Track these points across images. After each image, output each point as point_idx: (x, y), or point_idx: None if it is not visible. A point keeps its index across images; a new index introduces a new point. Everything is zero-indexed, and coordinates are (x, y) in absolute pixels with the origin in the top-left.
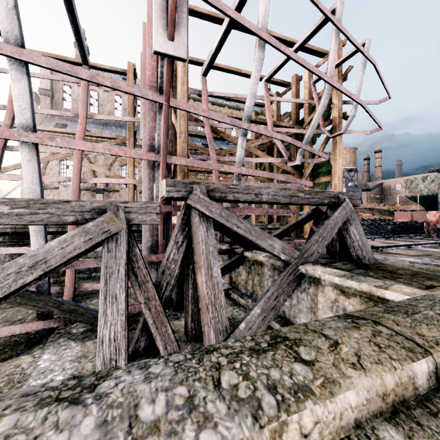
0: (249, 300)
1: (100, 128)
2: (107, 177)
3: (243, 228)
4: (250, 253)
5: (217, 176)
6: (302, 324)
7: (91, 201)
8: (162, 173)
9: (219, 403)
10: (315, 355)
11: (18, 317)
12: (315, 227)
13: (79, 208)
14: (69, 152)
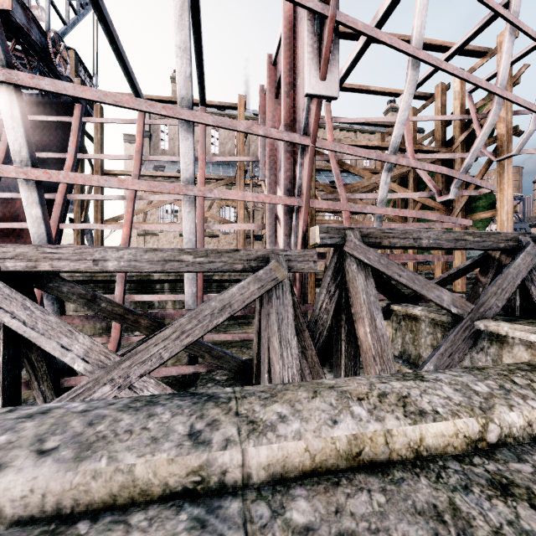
0: (399, 360)
1: (197, 167)
2: (205, 220)
3: (405, 277)
4: (400, 306)
5: (348, 217)
6: None
7: (256, 250)
8: (304, 218)
9: (525, 390)
10: None
11: None
12: (482, 276)
13: (246, 257)
14: None
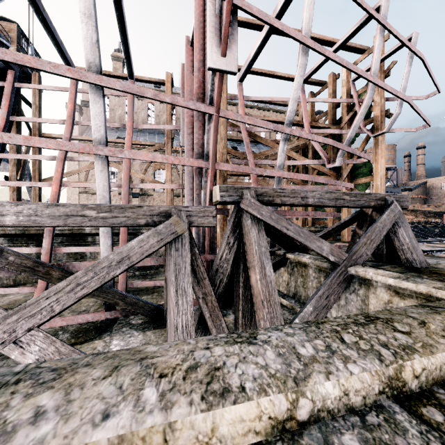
0: (292, 300)
1: (135, 135)
2: (142, 181)
3: (292, 230)
4: (293, 255)
5: (255, 179)
6: (385, 310)
7: (159, 206)
8: (211, 179)
9: (350, 350)
10: (409, 328)
11: (82, 309)
12: (359, 229)
13: (149, 212)
14: (118, 161)
